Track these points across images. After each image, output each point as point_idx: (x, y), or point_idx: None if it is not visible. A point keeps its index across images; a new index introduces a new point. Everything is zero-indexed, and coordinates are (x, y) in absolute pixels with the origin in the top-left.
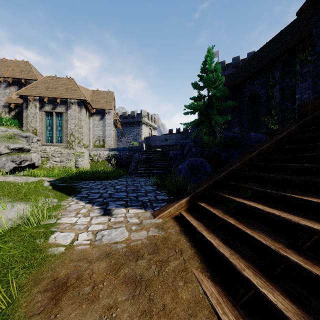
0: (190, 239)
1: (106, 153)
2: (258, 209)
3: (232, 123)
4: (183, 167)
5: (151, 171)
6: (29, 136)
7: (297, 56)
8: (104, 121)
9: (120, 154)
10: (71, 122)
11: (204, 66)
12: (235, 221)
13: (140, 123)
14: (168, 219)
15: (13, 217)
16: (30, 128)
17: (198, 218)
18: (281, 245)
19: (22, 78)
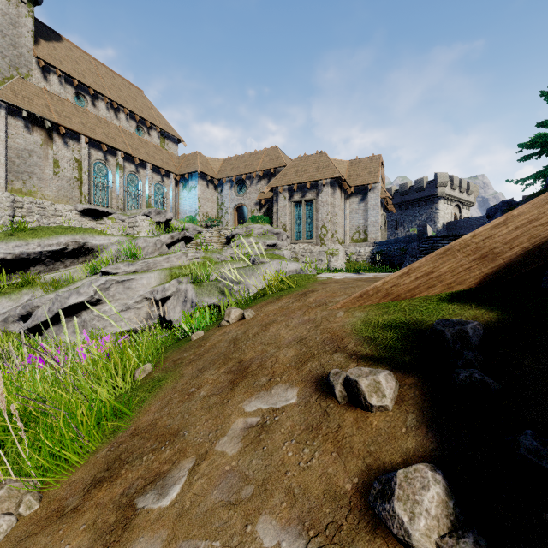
0: None
1: (368, 250)
2: None
3: None
4: None
5: None
6: (280, 232)
7: None
8: (366, 202)
9: (391, 249)
10: (322, 210)
11: None
12: None
13: (433, 198)
14: None
15: (291, 270)
16: (280, 224)
17: None
18: None
19: (272, 168)
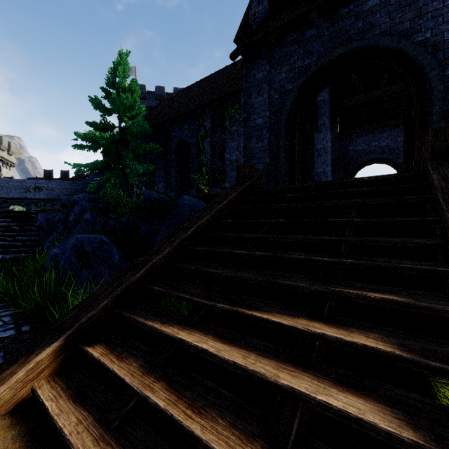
0: None
1: None
2: (209, 354)
3: (156, 175)
4: (63, 251)
5: None
6: None
7: (227, 110)
8: None
9: None
10: None
11: (113, 77)
12: (168, 393)
13: None
14: None
15: None
16: None
17: (82, 396)
18: None
19: None
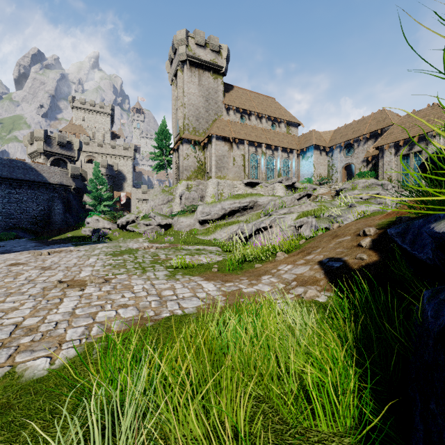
0: None
1: None
2: None
3: None
4: None
5: None
6: (384, 183)
7: None
8: None
9: None
10: None
11: None
12: None
13: None
14: None
15: (374, 209)
16: (385, 176)
17: None
18: None
19: (378, 129)
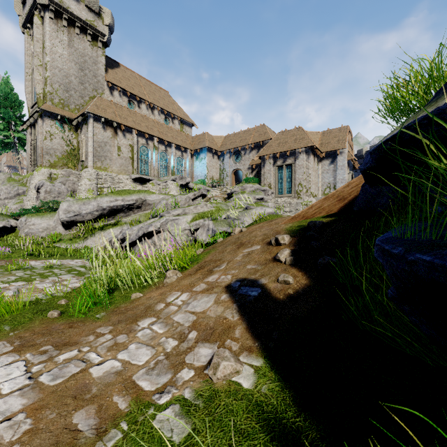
0: None
1: None
2: None
3: None
4: None
5: None
6: (266, 189)
7: None
8: (335, 164)
9: None
10: (299, 172)
11: None
12: None
13: None
14: None
15: (269, 212)
16: (266, 183)
17: None
18: None
19: (260, 141)
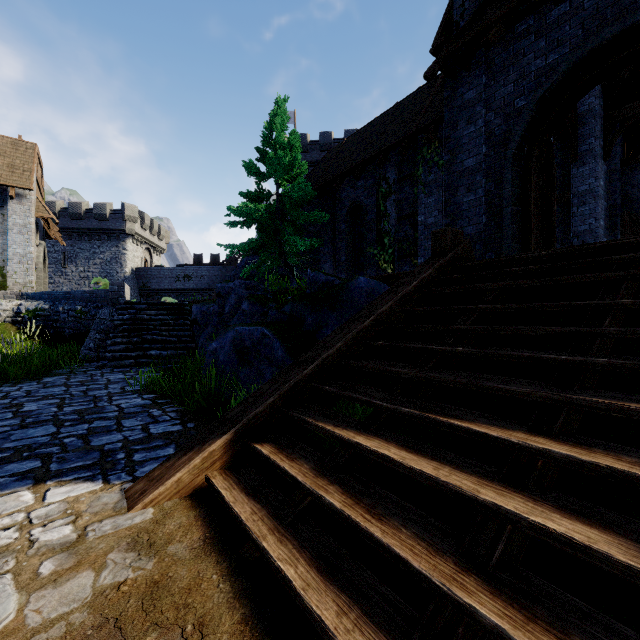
0: (232, 568)
1: (9, 306)
2: (391, 461)
3: (321, 253)
4: (222, 346)
5: (144, 352)
6: None
7: (420, 152)
8: (5, 217)
9: (58, 308)
10: None
11: (269, 132)
12: (343, 496)
13: (120, 234)
14: (172, 505)
15: None
16: None
17: (254, 491)
18: (451, 565)
19: None
